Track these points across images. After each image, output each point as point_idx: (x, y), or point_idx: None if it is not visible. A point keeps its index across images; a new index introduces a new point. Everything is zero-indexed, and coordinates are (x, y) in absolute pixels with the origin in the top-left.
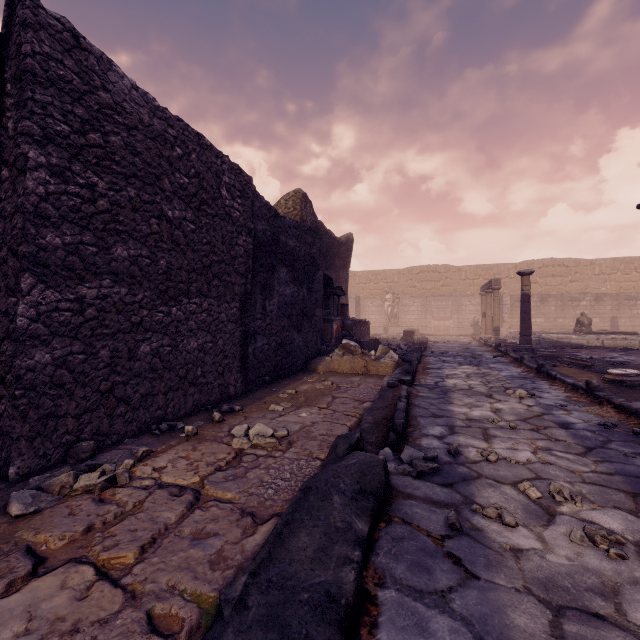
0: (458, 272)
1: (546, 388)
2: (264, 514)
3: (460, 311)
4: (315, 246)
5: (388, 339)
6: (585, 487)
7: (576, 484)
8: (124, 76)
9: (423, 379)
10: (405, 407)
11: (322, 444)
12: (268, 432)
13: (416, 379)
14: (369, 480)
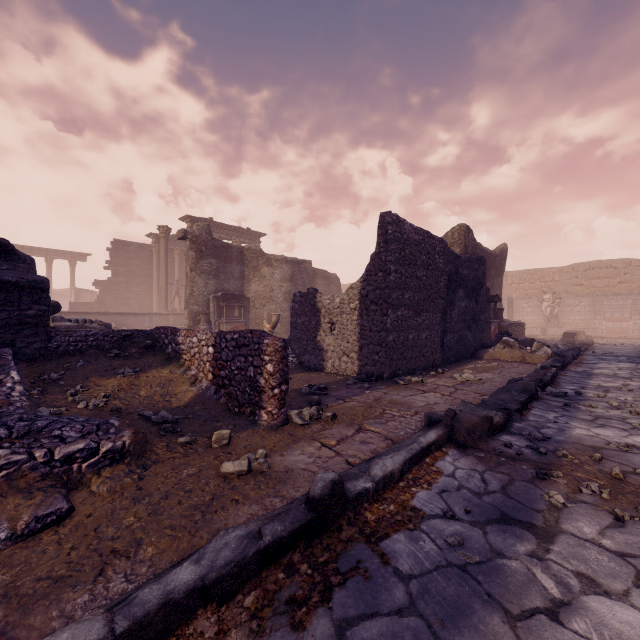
0: None
1: None
2: (484, 394)
3: None
4: (480, 270)
5: (545, 340)
6: None
7: None
8: (407, 223)
9: (574, 368)
10: (551, 375)
11: (500, 384)
12: (472, 377)
13: (567, 368)
14: (528, 388)
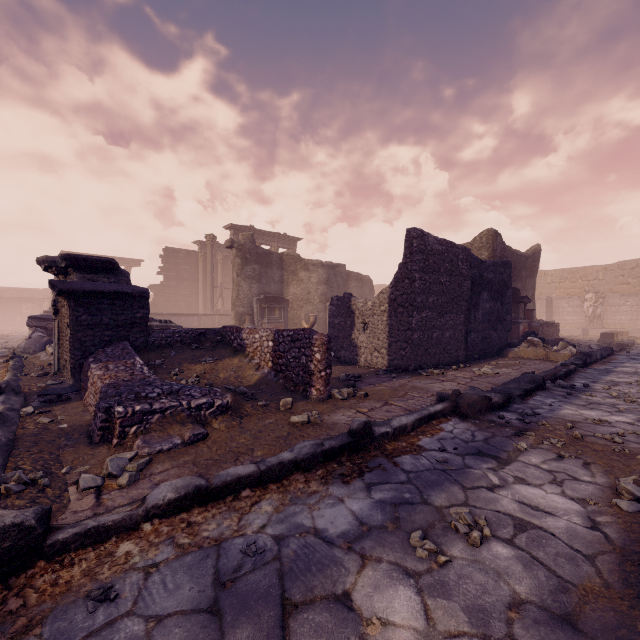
0: None
1: None
2: (496, 384)
3: None
4: (506, 273)
5: (581, 340)
6: None
7: None
8: (431, 236)
9: (597, 366)
10: (565, 370)
11: (515, 377)
12: (489, 371)
13: (590, 366)
14: (535, 379)
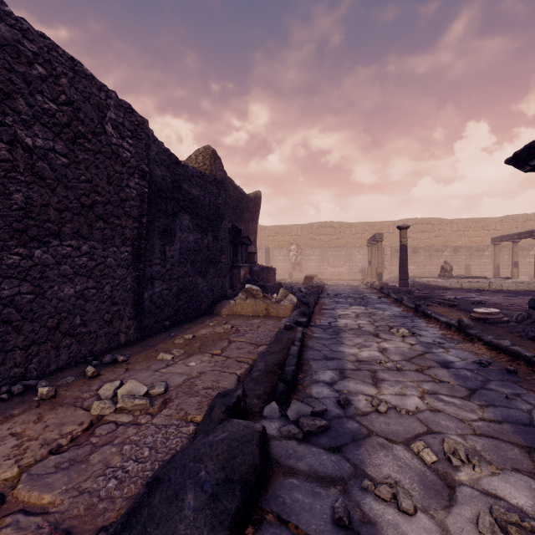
0: (349, 228)
1: (424, 326)
2: (86, 530)
3: (351, 260)
4: (221, 197)
5: (291, 283)
6: (478, 441)
7: (468, 437)
8: None
9: (318, 319)
10: (297, 352)
11: (203, 401)
12: (141, 390)
13: (312, 320)
14: (238, 464)
